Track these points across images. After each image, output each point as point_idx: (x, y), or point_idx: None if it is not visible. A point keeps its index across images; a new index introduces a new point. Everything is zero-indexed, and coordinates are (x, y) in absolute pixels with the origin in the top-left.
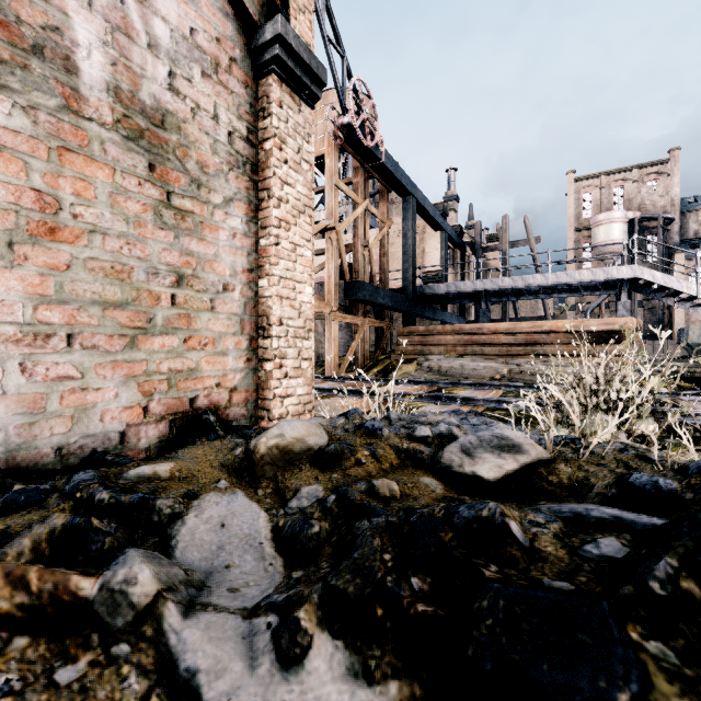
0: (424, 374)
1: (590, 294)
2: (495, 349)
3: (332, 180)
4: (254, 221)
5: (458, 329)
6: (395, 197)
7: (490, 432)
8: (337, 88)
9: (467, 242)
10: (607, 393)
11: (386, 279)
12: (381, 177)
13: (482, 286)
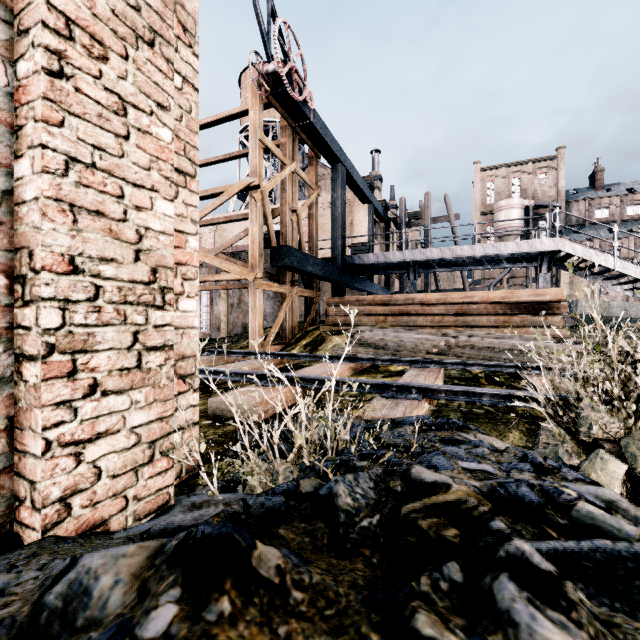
0: (356, 346)
1: (513, 266)
2: (427, 320)
3: (256, 134)
4: None
5: (389, 299)
6: (324, 174)
7: None
8: (261, 29)
9: (391, 218)
10: None
11: (315, 248)
12: (310, 140)
13: (411, 256)
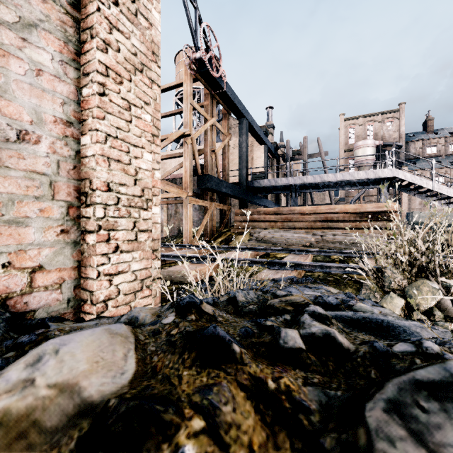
0: (255, 242)
1: (363, 187)
2: (303, 225)
3: (188, 99)
4: (74, 66)
5: (277, 210)
6: (233, 124)
7: (443, 371)
8: (191, 30)
9: (280, 154)
10: (422, 260)
11: (227, 176)
12: (224, 103)
13: (293, 181)
